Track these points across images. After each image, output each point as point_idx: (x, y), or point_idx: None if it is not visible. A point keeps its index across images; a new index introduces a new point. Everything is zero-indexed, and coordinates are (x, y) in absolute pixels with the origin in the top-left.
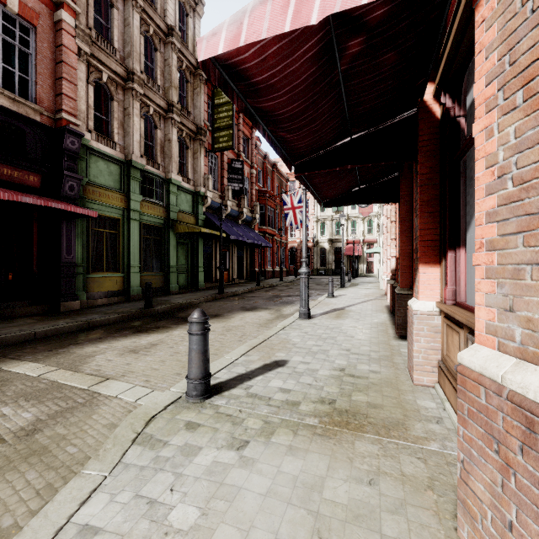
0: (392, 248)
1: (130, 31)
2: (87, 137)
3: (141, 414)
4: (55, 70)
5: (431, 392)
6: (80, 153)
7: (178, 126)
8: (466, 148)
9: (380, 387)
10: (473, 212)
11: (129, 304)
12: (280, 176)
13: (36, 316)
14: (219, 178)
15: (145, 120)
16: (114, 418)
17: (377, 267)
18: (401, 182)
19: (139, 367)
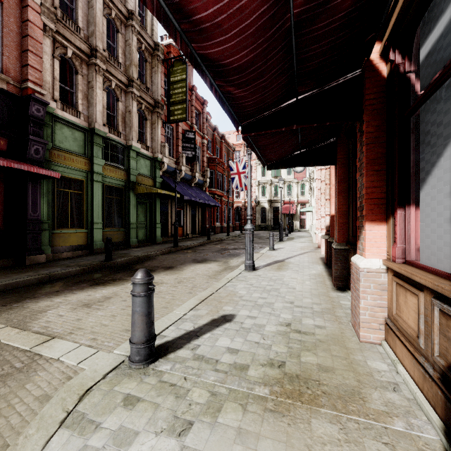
0: (327, 207)
1: (94, 13)
2: (52, 106)
3: (75, 386)
4: (21, 43)
5: (379, 350)
6: (45, 120)
7: (137, 100)
8: (422, 101)
9: (327, 345)
10: (431, 168)
11: (91, 257)
12: (227, 146)
13: (2, 269)
14: (174, 147)
15: (108, 94)
16: (49, 388)
17: (309, 223)
18: (338, 146)
19: (88, 323)
